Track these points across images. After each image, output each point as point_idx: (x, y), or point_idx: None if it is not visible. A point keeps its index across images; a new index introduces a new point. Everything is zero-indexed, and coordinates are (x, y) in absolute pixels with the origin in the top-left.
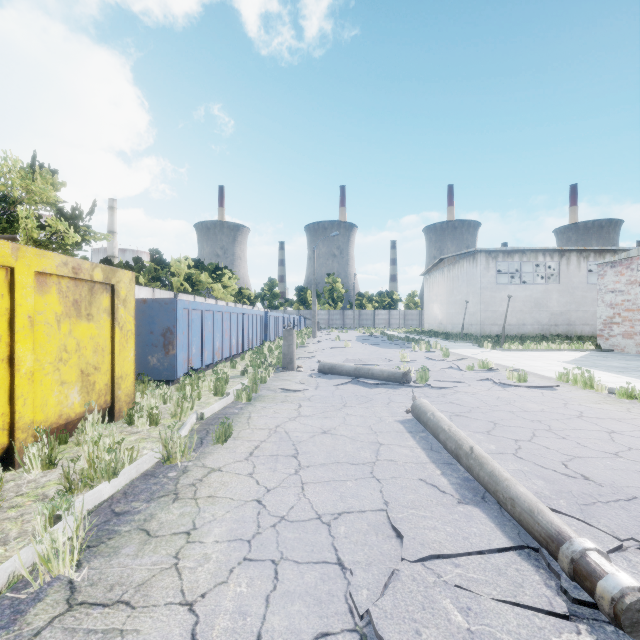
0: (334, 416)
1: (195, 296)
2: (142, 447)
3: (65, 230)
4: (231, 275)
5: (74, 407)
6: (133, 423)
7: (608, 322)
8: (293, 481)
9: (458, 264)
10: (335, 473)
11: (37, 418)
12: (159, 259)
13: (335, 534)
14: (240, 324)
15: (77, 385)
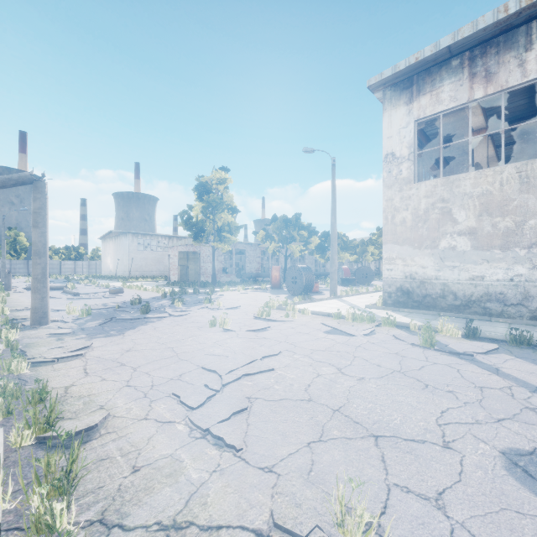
0: None
1: None
2: None
3: None
4: None
5: None
6: None
7: (170, 270)
8: None
9: (120, 237)
10: None
11: None
12: None
13: None
14: None
15: None
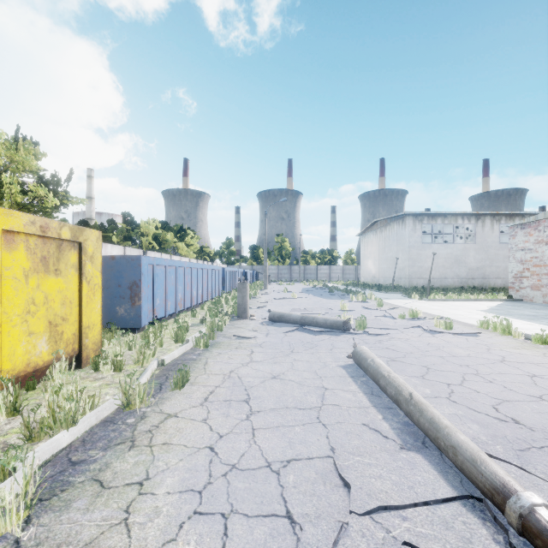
0: (283, 361)
1: (162, 253)
2: (105, 393)
3: (45, 195)
4: (193, 235)
5: (42, 356)
6: (99, 369)
7: (518, 276)
8: (244, 427)
9: (389, 226)
10: (284, 418)
11: (4, 367)
12: (130, 221)
13: (284, 483)
14: (200, 278)
15: (45, 335)
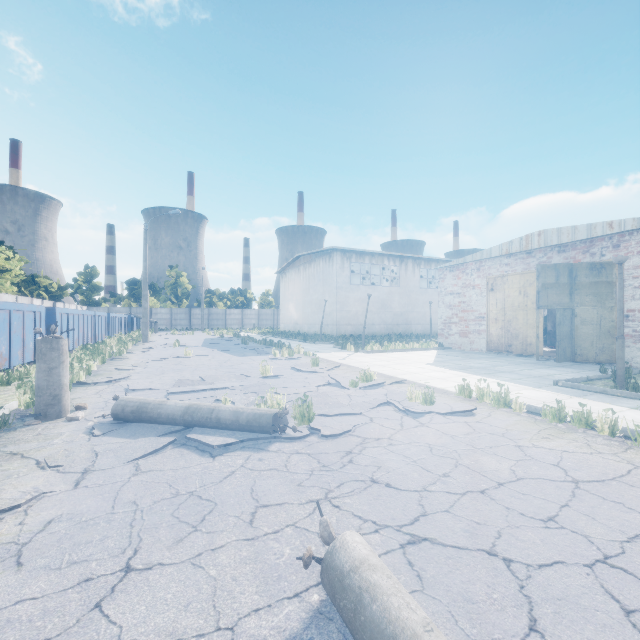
0: None
1: None
2: None
3: None
4: (12, 255)
5: None
6: None
7: (448, 322)
8: None
9: (314, 262)
10: None
11: None
12: None
13: None
14: None
15: None
